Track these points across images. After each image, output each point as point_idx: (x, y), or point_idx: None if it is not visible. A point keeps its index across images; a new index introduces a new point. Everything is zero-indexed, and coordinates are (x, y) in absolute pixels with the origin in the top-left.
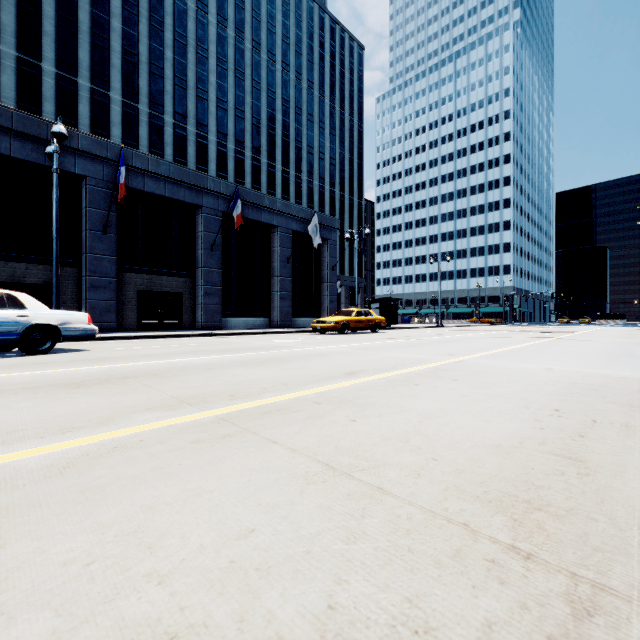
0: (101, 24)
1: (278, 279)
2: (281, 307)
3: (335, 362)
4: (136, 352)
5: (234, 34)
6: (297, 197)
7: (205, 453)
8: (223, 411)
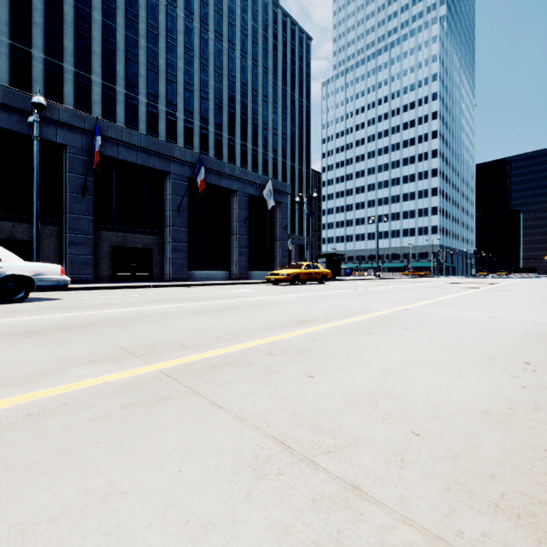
0: (83, 16)
1: (237, 237)
2: (239, 261)
3: (288, 310)
4: (104, 301)
5: (199, 26)
6: (254, 167)
7: (134, 424)
8: (169, 364)
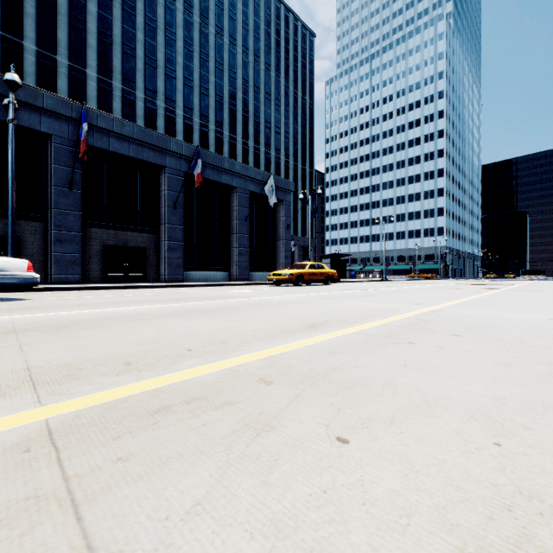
0: (78, 7)
1: (237, 236)
2: (240, 262)
3: (292, 312)
4: (76, 301)
5: (199, 20)
6: (256, 166)
7: None
8: (75, 406)
